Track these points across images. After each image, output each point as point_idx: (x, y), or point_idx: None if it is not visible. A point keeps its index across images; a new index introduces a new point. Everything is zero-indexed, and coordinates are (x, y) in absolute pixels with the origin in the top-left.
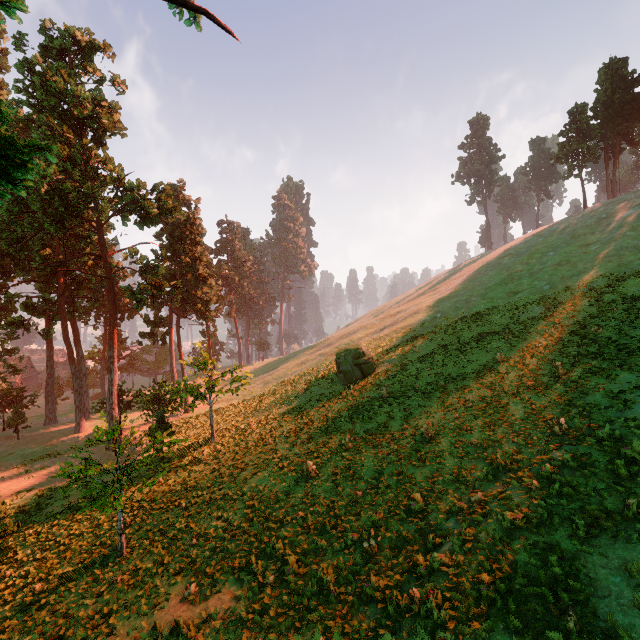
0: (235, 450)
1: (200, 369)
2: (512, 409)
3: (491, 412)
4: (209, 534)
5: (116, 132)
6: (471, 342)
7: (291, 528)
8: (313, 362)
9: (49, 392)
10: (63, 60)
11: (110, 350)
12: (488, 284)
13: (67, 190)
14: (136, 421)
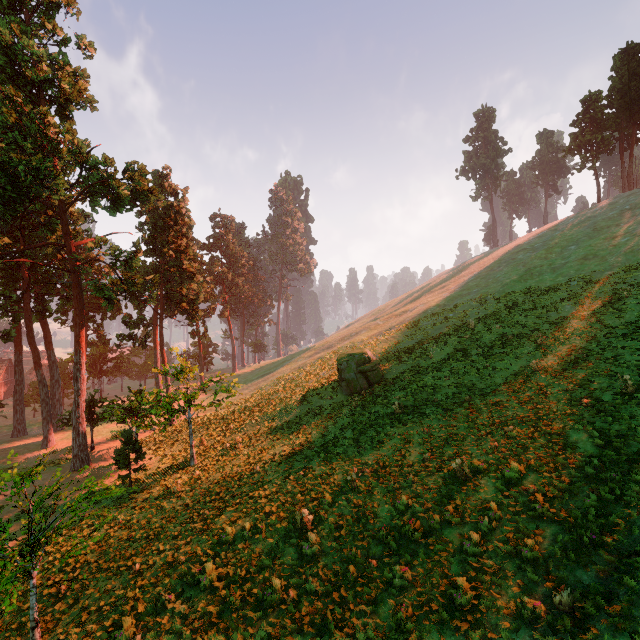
0: (216, 478)
1: (177, 379)
2: (573, 439)
3: (544, 442)
4: (161, 625)
5: (85, 105)
6: (495, 346)
7: (277, 619)
8: (311, 367)
9: (17, 400)
10: (19, 17)
11: (76, 355)
12: (505, 281)
13: (12, 163)
14: (113, 433)
